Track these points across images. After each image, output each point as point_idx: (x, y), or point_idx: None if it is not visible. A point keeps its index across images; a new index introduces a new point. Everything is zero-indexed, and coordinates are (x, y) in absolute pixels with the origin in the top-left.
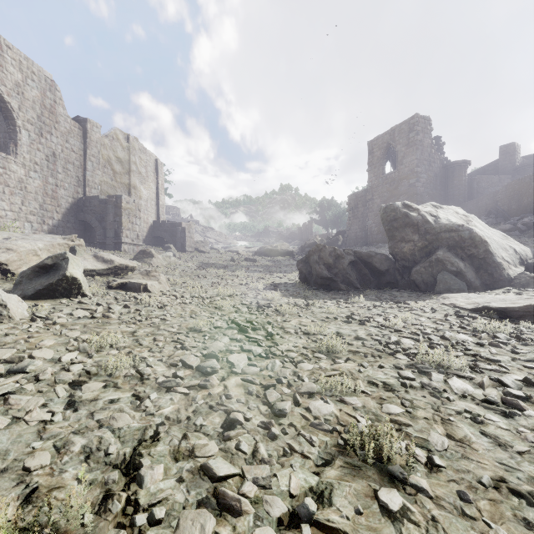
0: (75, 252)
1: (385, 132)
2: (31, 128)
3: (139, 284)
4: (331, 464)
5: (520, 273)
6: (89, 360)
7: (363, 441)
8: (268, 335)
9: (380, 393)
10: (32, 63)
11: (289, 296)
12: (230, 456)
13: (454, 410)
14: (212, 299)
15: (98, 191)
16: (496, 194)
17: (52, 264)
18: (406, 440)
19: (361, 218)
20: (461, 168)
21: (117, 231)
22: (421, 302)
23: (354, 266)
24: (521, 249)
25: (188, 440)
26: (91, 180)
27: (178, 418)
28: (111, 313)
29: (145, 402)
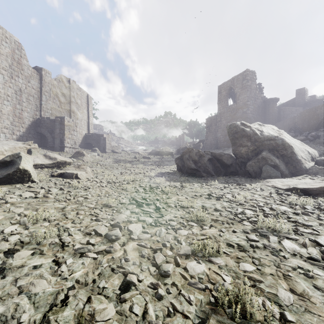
0: (31, 152)
1: (228, 80)
2: (5, 72)
3: (72, 173)
4: (206, 323)
5: (312, 166)
6: (25, 231)
7: (229, 299)
8: (156, 208)
9: (236, 253)
10: (5, 31)
11: (170, 181)
12: (124, 319)
13: (290, 267)
14: (120, 183)
15: (50, 114)
16: (294, 118)
17: (9, 160)
18: (262, 297)
19: (214, 132)
20: (274, 102)
21: (61, 139)
22: (253, 184)
23: (211, 162)
24: (311, 151)
25: (92, 303)
26: (45, 107)
27: (86, 281)
28: (49, 194)
29: (61, 267)
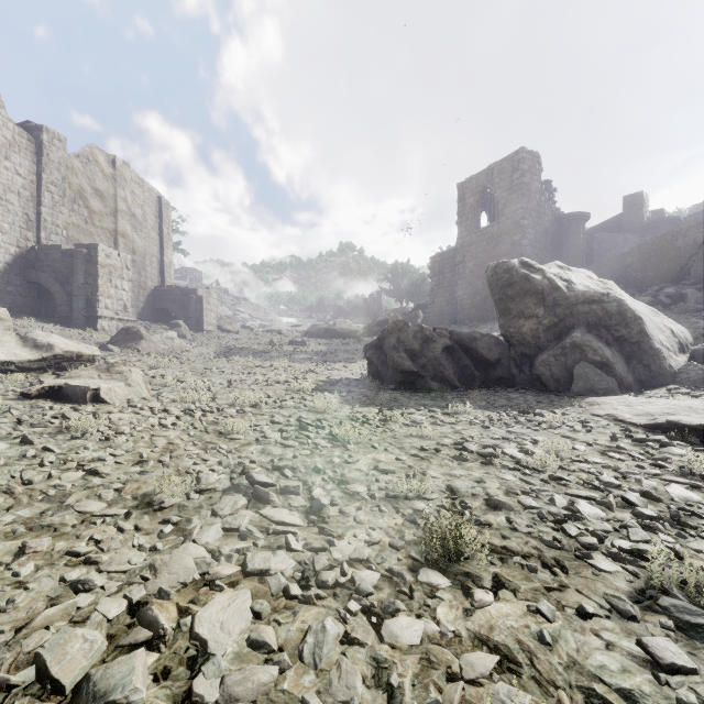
0: None
1: (481, 171)
2: None
3: (84, 388)
4: None
5: (686, 364)
6: None
7: None
8: (312, 507)
9: None
10: None
11: (353, 403)
12: None
13: None
14: (220, 413)
15: (63, 238)
16: (625, 257)
17: None
18: None
19: (448, 287)
20: (579, 222)
21: (90, 299)
22: (560, 411)
23: (449, 354)
24: (678, 329)
25: None
26: (50, 221)
27: None
28: None
29: None
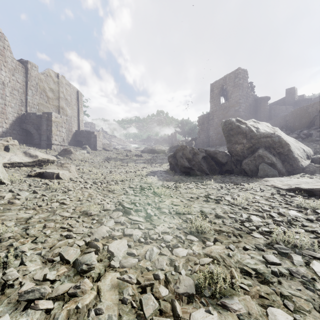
0: (8, 149)
1: (221, 78)
2: None
3: (53, 173)
4: None
5: (309, 164)
6: None
7: None
8: (147, 216)
9: (256, 287)
10: None
11: (163, 180)
12: None
13: None
14: (108, 183)
15: (36, 110)
16: (286, 117)
17: None
18: None
19: (206, 130)
20: (265, 101)
21: (48, 136)
22: (251, 184)
23: (205, 160)
24: (306, 149)
25: None
26: (31, 102)
27: None
28: (17, 199)
29: None
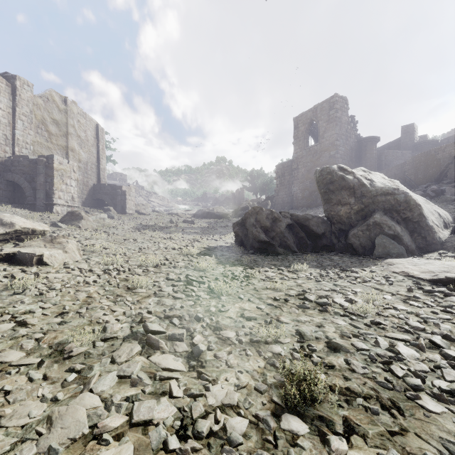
0: None
1: (309, 109)
2: None
3: (32, 254)
4: None
5: (450, 236)
6: None
7: None
8: (193, 352)
9: None
10: None
11: (225, 263)
12: None
13: None
14: (131, 271)
15: (31, 151)
16: (403, 165)
17: None
18: None
19: (287, 185)
20: (373, 143)
21: (48, 192)
22: (368, 269)
23: (290, 229)
24: (442, 212)
25: None
26: (21, 139)
27: None
28: None
29: None
